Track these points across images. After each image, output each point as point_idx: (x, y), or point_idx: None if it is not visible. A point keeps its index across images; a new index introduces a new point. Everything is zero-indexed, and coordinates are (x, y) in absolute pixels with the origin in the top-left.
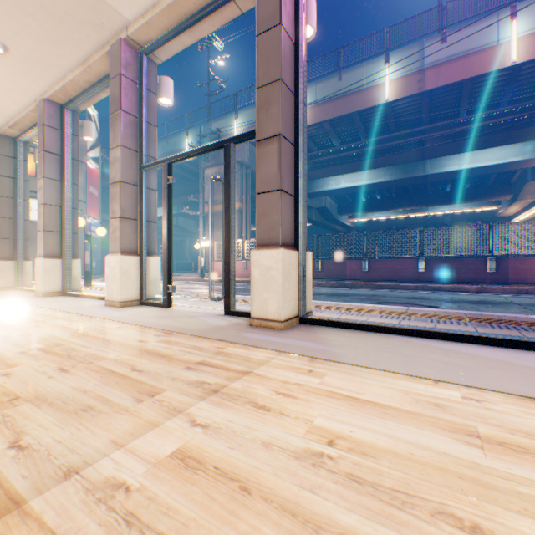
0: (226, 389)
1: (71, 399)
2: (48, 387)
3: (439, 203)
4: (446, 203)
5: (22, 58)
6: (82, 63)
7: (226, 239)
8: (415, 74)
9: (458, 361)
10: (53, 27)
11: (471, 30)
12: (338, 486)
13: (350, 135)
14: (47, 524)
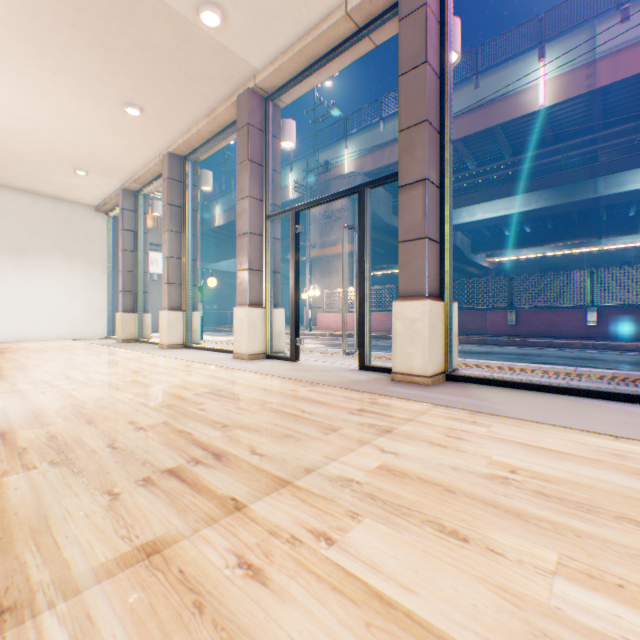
0: (396, 430)
1: (269, 429)
2: (243, 420)
3: (618, 233)
4: (630, 232)
5: (155, 117)
6: (207, 115)
7: (360, 290)
8: (582, 68)
9: None
10: (186, 85)
11: None
12: (527, 496)
13: (490, 154)
14: (316, 493)
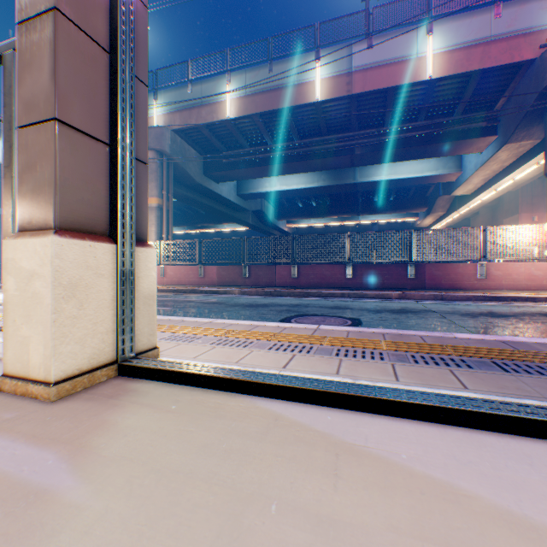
0: None
1: None
2: None
3: (370, 212)
4: (376, 213)
5: None
6: None
7: (6, 223)
8: (345, 76)
9: (353, 509)
10: None
11: (395, 40)
12: None
13: (285, 135)
14: None
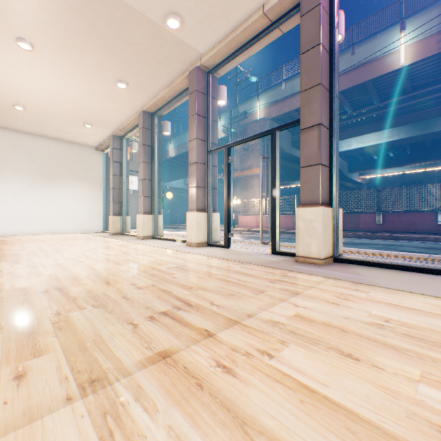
0: (303, 293)
1: (219, 290)
2: (201, 284)
3: None
4: None
5: (135, 88)
6: (168, 86)
7: (272, 200)
8: (434, 35)
9: None
10: (155, 67)
11: None
12: (398, 336)
13: (363, 101)
14: (257, 328)
